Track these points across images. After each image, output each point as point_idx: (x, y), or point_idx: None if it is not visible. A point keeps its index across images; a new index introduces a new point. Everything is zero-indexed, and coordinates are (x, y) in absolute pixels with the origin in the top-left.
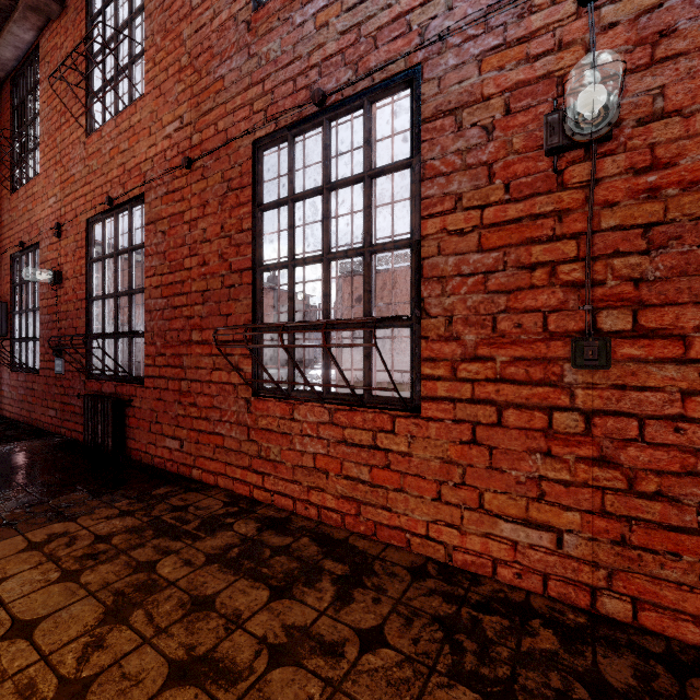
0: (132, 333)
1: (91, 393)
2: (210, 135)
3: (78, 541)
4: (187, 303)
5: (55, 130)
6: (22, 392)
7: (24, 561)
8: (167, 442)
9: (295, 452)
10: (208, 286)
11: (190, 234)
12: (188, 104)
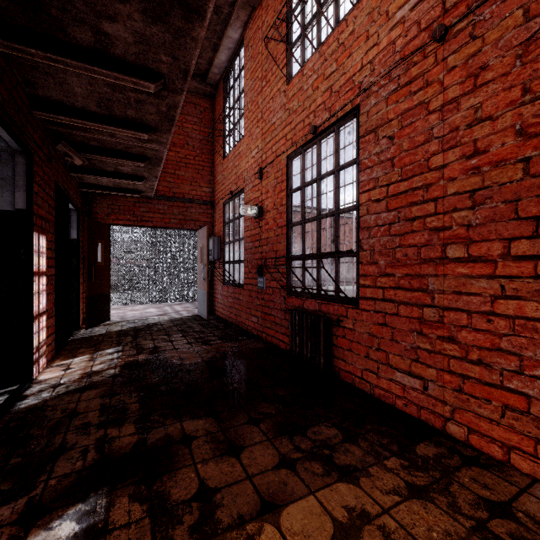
0: (339, 252)
1: (291, 307)
2: None
3: None
4: (436, 211)
5: (257, 96)
6: (231, 300)
7: None
8: (397, 375)
9: None
10: (484, 181)
11: (443, 123)
12: None
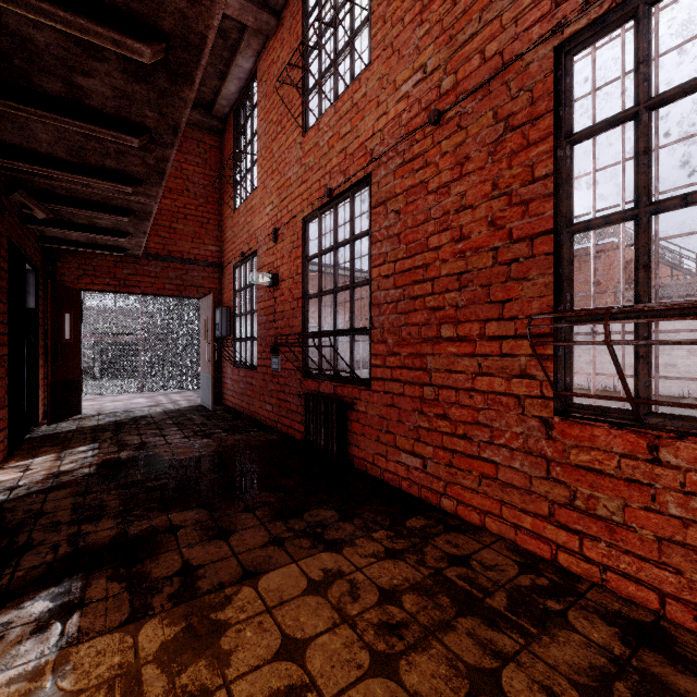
0: (354, 330)
1: (307, 392)
2: (471, 69)
3: (361, 593)
4: (433, 291)
5: (271, 142)
6: (242, 386)
7: (315, 613)
8: (403, 457)
9: (664, 516)
10: (468, 265)
11: (438, 205)
12: (434, 45)
